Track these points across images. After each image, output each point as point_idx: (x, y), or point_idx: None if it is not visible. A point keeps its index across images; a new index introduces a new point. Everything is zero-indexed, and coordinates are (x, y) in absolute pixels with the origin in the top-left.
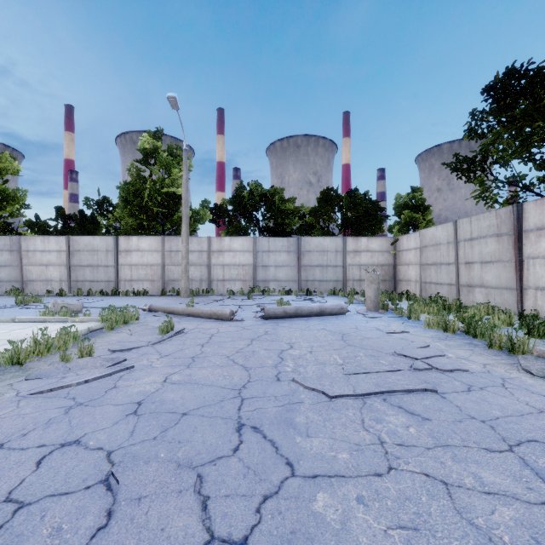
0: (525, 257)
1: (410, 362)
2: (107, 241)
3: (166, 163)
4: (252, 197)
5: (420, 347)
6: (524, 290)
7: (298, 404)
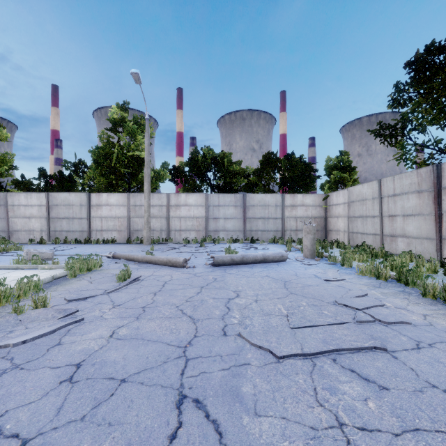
0: (444, 211)
1: (352, 312)
2: (81, 197)
3: (132, 130)
4: (205, 160)
5: (358, 296)
6: (443, 240)
7: (245, 366)
